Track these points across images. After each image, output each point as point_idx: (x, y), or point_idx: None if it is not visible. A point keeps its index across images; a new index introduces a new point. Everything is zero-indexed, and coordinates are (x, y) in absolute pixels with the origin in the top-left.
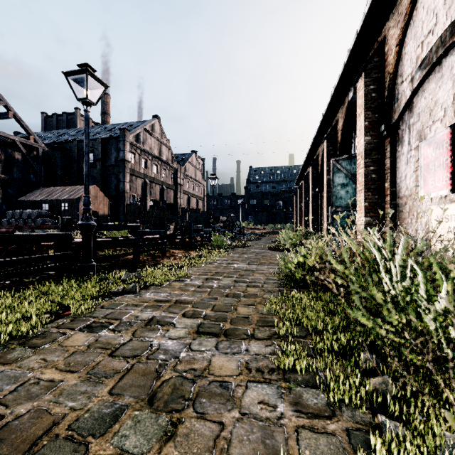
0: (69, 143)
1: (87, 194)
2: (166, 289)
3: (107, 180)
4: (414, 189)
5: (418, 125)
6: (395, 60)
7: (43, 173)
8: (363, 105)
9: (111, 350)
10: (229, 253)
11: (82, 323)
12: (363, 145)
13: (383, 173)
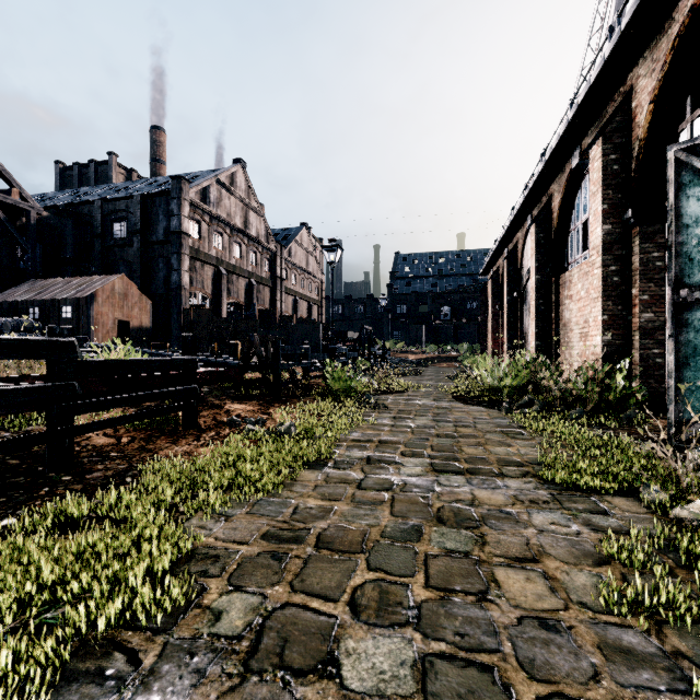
0: (87, 206)
1: None
2: None
3: (151, 267)
4: None
5: None
6: None
7: (39, 256)
8: None
9: None
10: (366, 412)
11: None
12: None
13: None
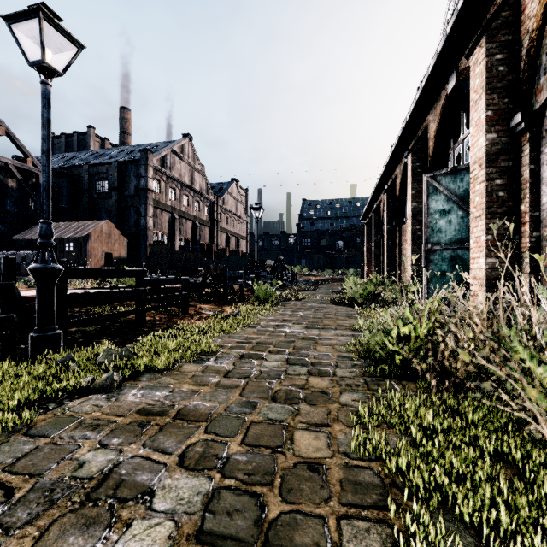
0: (78, 169)
1: (46, 219)
2: (169, 381)
3: (125, 214)
4: None
5: None
6: (543, 5)
7: None
8: (484, 85)
9: None
10: (277, 309)
11: None
12: (484, 146)
13: (517, 190)
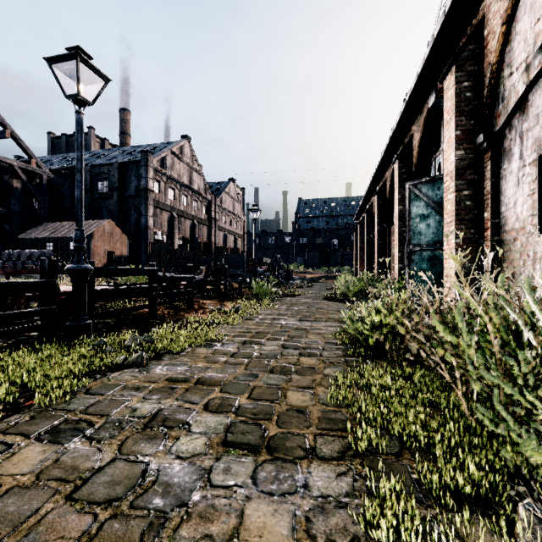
0: None
1: (80, 227)
2: (186, 360)
3: (126, 213)
4: (530, 219)
5: (536, 131)
6: (501, 44)
7: (47, 205)
8: (454, 108)
9: (73, 486)
10: (274, 304)
11: (47, 422)
12: (454, 162)
13: (481, 200)
